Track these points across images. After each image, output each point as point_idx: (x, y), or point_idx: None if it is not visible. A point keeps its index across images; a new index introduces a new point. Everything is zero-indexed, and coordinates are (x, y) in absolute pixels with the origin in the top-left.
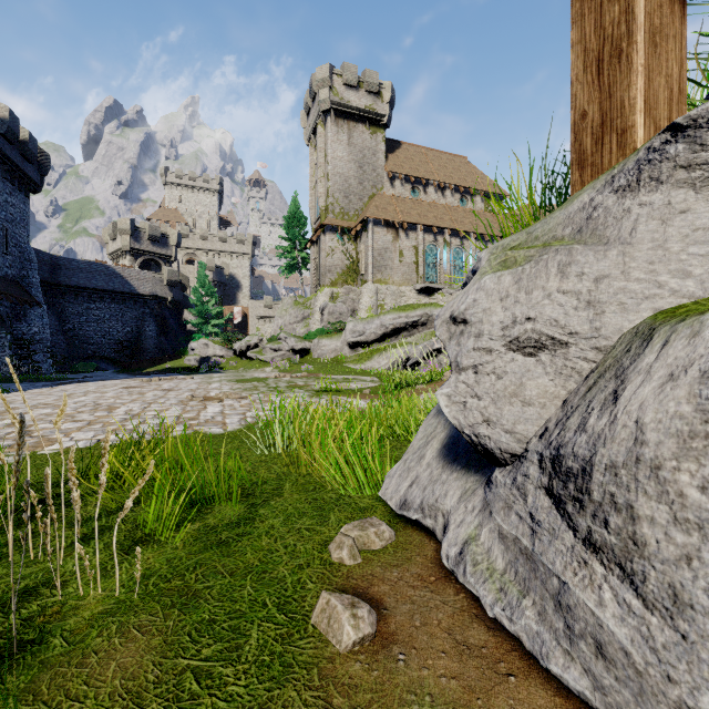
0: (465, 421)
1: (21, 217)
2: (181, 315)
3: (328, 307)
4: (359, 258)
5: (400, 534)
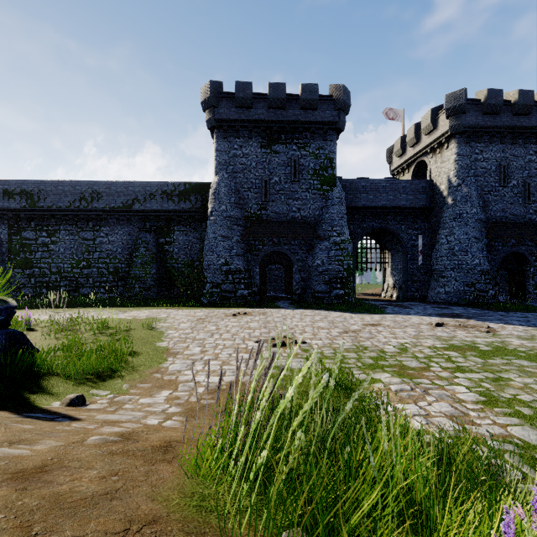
0: None
1: None
2: None
3: None
4: None
5: None
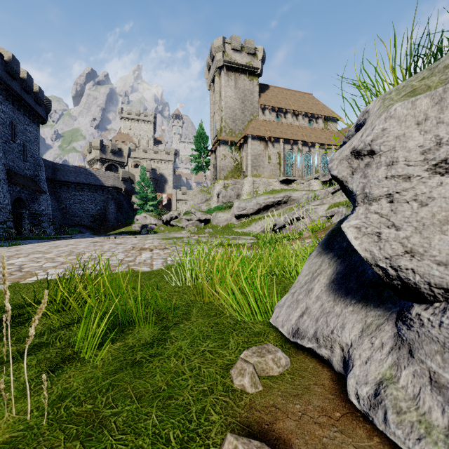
0: (381, 253)
1: (34, 139)
2: (130, 199)
3: (222, 193)
4: (242, 161)
5: (293, 360)
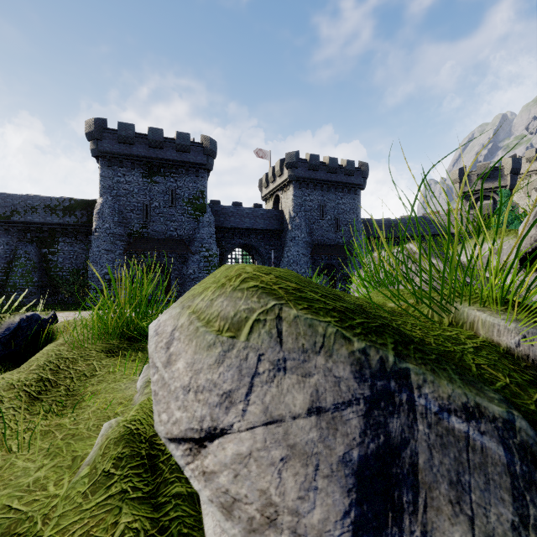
0: None
1: (351, 208)
2: None
3: None
4: None
5: None
